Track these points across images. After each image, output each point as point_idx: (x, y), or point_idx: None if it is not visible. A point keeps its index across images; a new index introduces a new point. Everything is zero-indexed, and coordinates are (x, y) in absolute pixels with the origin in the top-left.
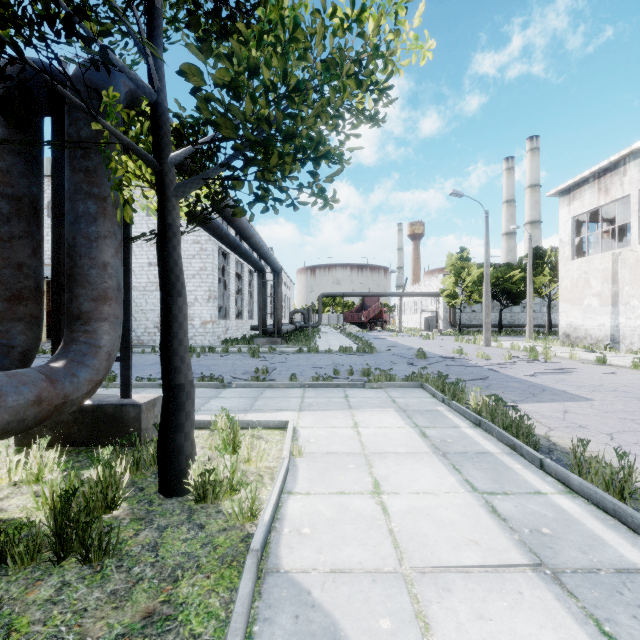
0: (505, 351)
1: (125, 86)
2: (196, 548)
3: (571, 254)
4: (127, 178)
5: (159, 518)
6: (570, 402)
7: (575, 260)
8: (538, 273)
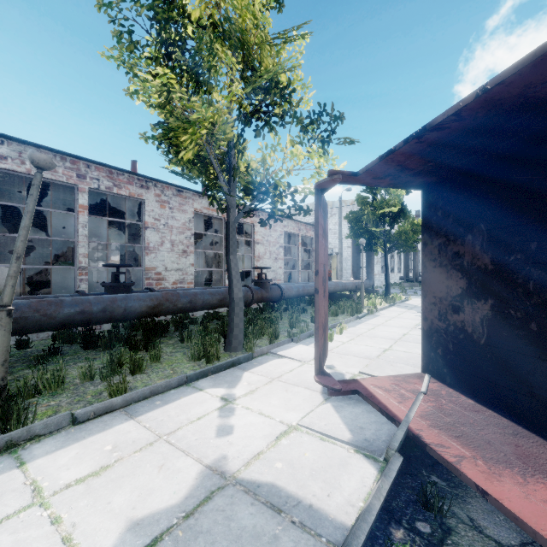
0: None
1: None
2: None
3: None
4: (377, 249)
5: None
6: None
7: None
8: None
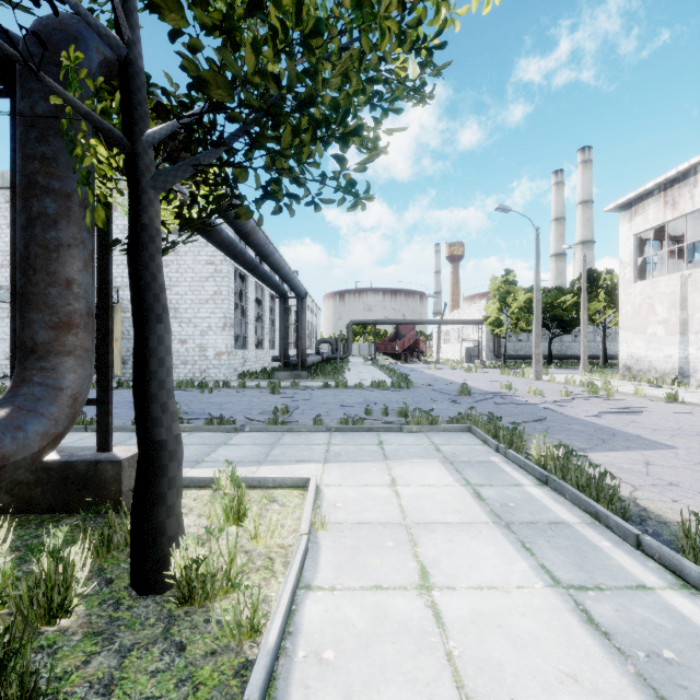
0: (559, 386)
1: (99, 53)
2: (168, 689)
3: (633, 276)
4: (97, 168)
5: (124, 632)
6: (649, 450)
7: (637, 283)
8: (592, 298)
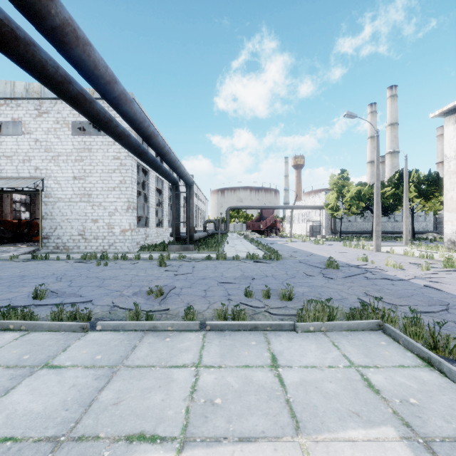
0: (402, 257)
1: None
2: None
3: None
4: None
5: None
6: None
7: None
8: None
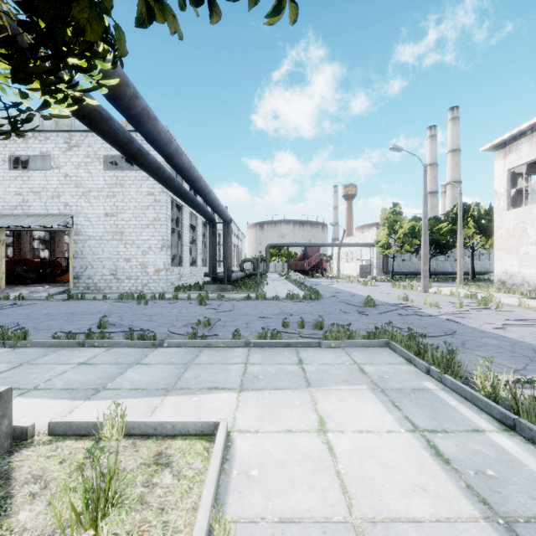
0: (446, 297)
1: None
2: None
3: (507, 205)
4: None
5: None
6: None
7: (511, 210)
8: (463, 225)
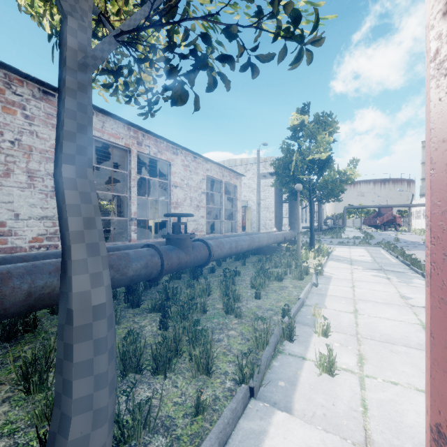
0: None
1: None
2: None
3: None
4: (301, 198)
5: None
6: None
7: None
8: None
